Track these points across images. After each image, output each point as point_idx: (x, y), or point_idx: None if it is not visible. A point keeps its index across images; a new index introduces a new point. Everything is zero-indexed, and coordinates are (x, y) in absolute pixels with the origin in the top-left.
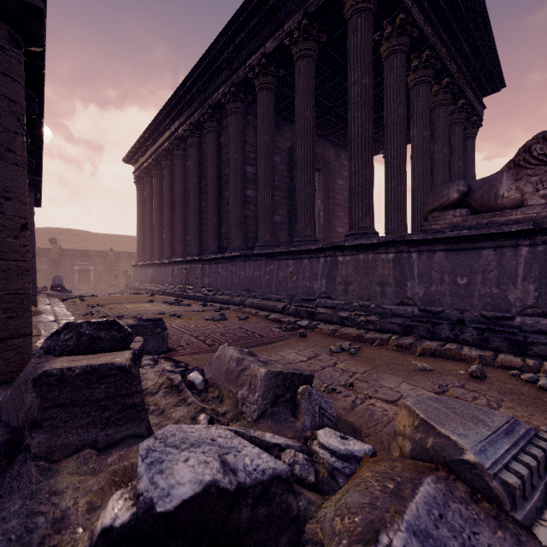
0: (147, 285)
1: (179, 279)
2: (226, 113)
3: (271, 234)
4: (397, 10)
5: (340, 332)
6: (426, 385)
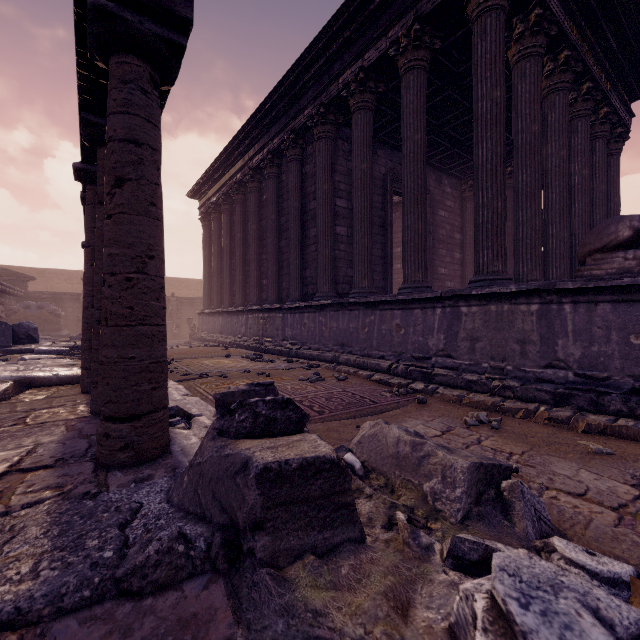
0: (215, 336)
1: (254, 329)
2: (312, 138)
3: (369, 279)
4: (532, 5)
5: (469, 400)
6: (614, 475)
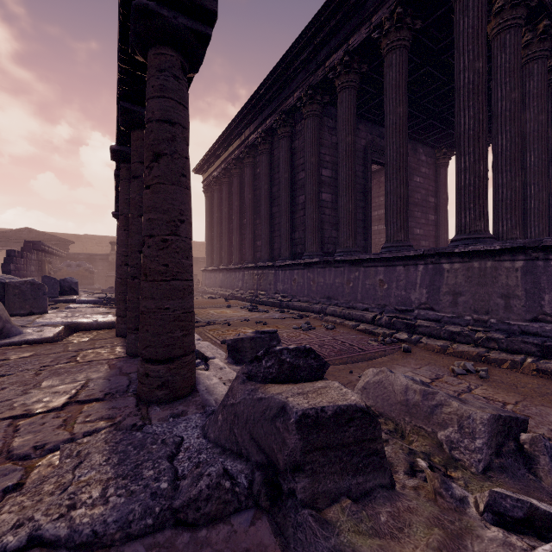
0: (216, 290)
1: (250, 284)
2: (300, 117)
3: (353, 239)
4: None
5: (454, 350)
6: None
